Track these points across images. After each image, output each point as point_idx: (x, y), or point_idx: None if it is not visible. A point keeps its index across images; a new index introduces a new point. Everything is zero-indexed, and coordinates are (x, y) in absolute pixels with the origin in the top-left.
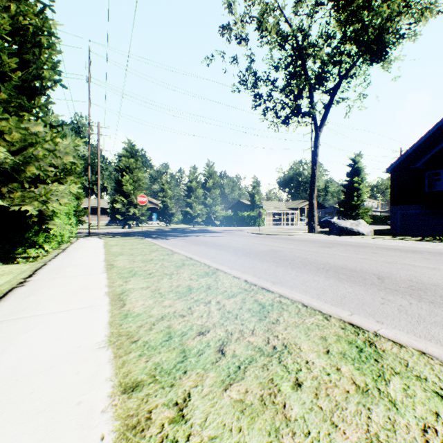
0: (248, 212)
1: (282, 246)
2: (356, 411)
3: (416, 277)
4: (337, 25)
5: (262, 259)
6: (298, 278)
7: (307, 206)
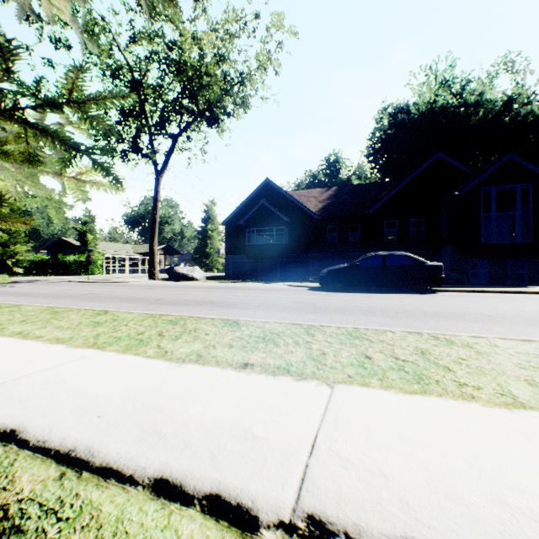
0: (76, 255)
1: (107, 290)
2: (81, 320)
3: (180, 298)
4: (176, 81)
5: (76, 299)
6: (99, 305)
7: (161, 251)
